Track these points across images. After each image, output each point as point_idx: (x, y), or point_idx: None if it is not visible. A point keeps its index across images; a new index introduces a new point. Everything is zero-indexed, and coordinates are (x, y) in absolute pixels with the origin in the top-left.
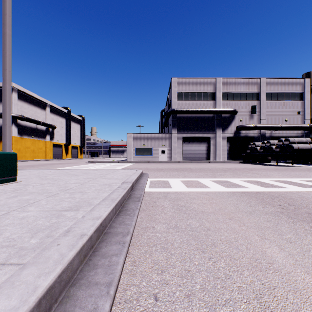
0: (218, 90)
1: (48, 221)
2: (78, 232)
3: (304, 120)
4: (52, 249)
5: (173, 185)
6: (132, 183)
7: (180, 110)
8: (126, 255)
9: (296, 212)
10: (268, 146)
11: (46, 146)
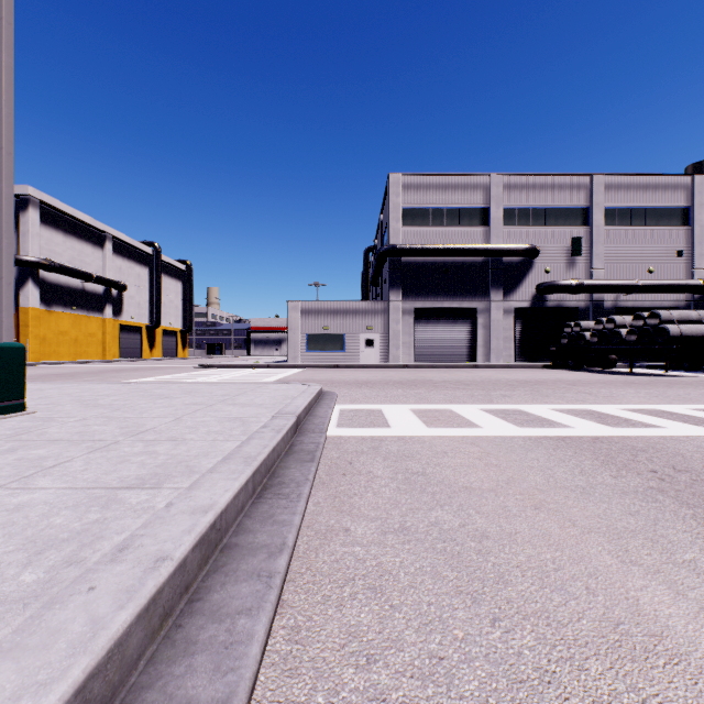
0: (494, 202)
1: (80, 518)
2: (149, 550)
3: (692, 270)
4: (73, 603)
5: (393, 419)
6: (297, 415)
7: (408, 248)
8: (275, 610)
9: (696, 490)
10: (611, 330)
11: (105, 329)
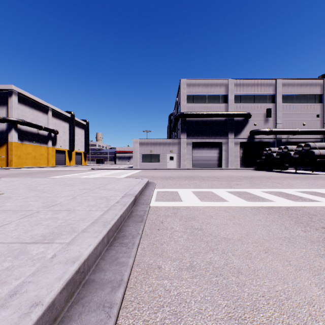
0: (230, 92)
1: None
2: (29, 296)
3: (323, 124)
4: None
5: (183, 197)
6: (135, 195)
7: (189, 113)
8: None
9: None
10: (286, 152)
11: (48, 152)
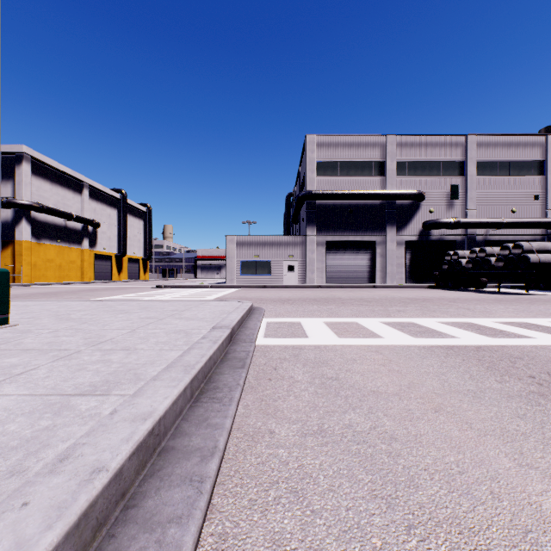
0: (389, 157)
1: (32, 424)
2: (87, 460)
3: (546, 210)
4: (3, 522)
5: (310, 331)
6: (231, 328)
7: (321, 193)
8: (204, 516)
9: None
10: (483, 258)
11: (83, 257)
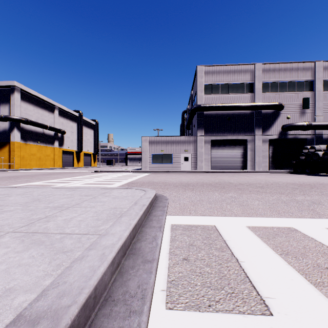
0: (257, 79)
1: None
2: None
3: None
4: None
5: (250, 264)
6: (68, 322)
7: (207, 106)
8: None
9: None
10: None
11: (54, 152)
